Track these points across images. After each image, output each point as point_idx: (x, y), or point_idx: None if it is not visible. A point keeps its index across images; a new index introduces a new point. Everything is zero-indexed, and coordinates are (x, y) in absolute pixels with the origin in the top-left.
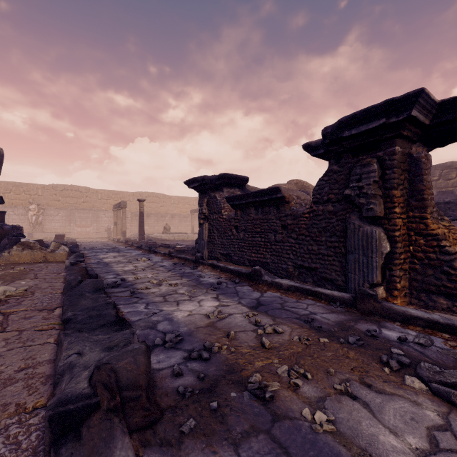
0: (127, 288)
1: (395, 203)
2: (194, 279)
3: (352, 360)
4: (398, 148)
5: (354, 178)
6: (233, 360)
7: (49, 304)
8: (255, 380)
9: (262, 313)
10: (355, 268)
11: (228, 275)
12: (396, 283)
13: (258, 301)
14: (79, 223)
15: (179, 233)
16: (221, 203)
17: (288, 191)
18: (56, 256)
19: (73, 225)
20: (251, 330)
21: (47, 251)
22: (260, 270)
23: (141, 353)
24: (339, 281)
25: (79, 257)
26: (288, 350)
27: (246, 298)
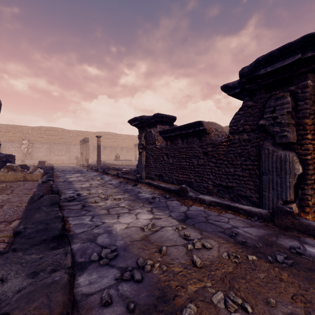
0: (80, 201)
1: (308, 130)
2: (134, 194)
3: (287, 284)
4: (310, 82)
5: (268, 110)
6: (165, 283)
7: (10, 216)
8: (190, 314)
9: (190, 226)
10: (269, 187)
11: (161, 192)
12: (308, 200)
13: (186, 214)
14: (57, 153)
15: (126, 160)
16: (155, 136)
17: (208, 124)
18: (33, 176)
19: (53, 154)
20: (181, 244)
21: (27, 172)
22: (186, 188)
23: (59, 288)
24: (253, 198)
25: (50, 177)
26: (220, 270)
27: (175, 211)
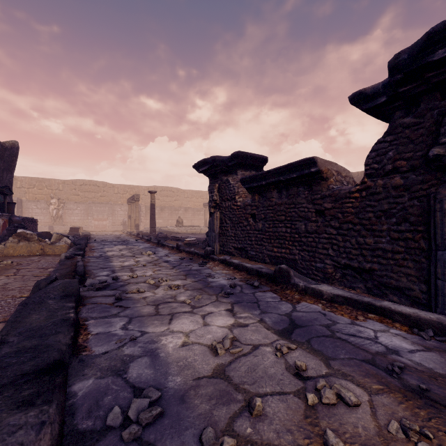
0: (115, 290)
1: None
2: (201, 279)
3: None
4: None
5: None
6: None
7: None
8: None
9: (302, 345)
10: None
11: (244, 275)
12: None
13: (291, 319)
14: (96, 216)
15: (192, 226)
16: (235, 188)
17: (325, 163)
18: (55, 249)
19: (91, 218)
20: (292, 390)
21: (46, 243)
22: (288, 270)
23: None
24: (415, 291)
25: (78, 250)
26: None
27: (272, 312)
